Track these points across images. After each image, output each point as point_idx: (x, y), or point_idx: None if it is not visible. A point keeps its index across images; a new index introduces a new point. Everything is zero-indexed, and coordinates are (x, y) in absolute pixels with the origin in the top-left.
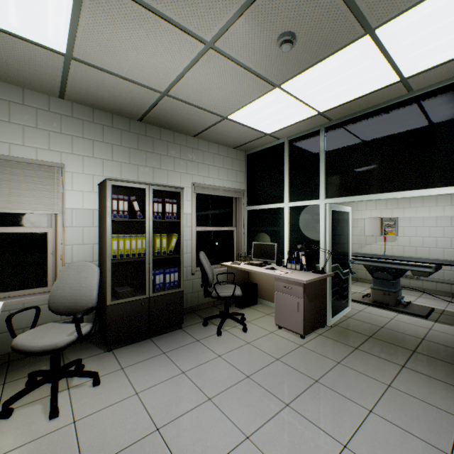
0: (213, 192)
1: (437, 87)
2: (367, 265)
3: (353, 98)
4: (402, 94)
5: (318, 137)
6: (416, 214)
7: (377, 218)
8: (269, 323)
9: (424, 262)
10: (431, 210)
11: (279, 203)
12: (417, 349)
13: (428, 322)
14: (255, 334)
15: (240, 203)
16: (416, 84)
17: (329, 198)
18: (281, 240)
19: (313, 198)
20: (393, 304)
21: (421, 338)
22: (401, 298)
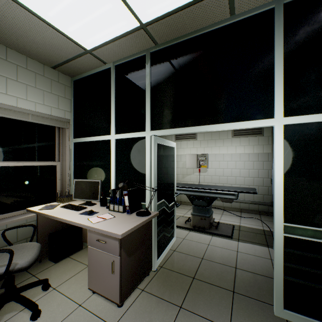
0: (16, 116)
1: (256, 12)
2: (188, 194)
3: (178, 5)
4: (224, 18)
5: (144, 63)
6: (219, 152)
7: (194, 154)
8: (84, 285)
9: (230, 191)
10: (228, 149)
11: (106, 135)
12: (235, 287)
13: (234, 242)
14: (51, 319)
15: (65, 135)
16: (239, 1)
17: (155, 130)
18: (108, 175)
19: (139, 130)
20: (208, 227)
21: (234, 266)
22: (213, 220)
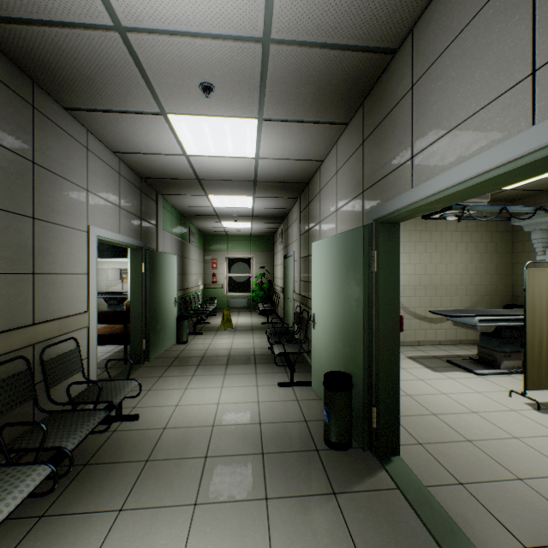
0: None
1: None
2: (105, 298)
3: None
4: None
5: None
6: None
7: (118, 269)
8: None
9: None
10: None
11: None
12: None
13: None
14: None
15: None
16: None
17: None
18: None
19: None
20: None
21: None
22: None
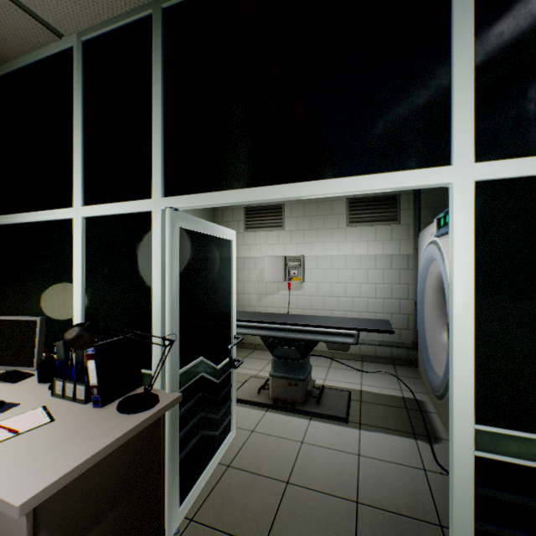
0: None
1: None
2: (265, 336)
3: None
4: None
5: (149, 36)
6: (325, 252)
7: (280, 257)
8: None
9: (344, 328)
10: (341, 246)
11: (64, 207)
12: None
13: (352, 432)
14: None
15: None
16: None
17: (174, 195)
18: (67, 305)
19: (138, 197)
20: (302, 401)
21: (355, 498)
22: (313, 385)
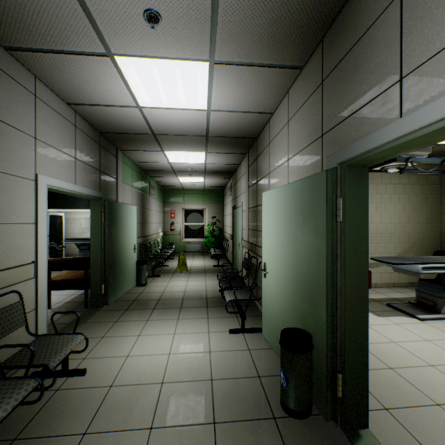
0: None
1: None
2: (77, 243)
3: None
4: None
5: None
6: None
7: (89, 218)
8: None
9: None
10: None
11: None
12: None
13: None
14: None
15: None
16: None
17: (49, 209)
18: None
19: None
20: None
21: None
22: None
